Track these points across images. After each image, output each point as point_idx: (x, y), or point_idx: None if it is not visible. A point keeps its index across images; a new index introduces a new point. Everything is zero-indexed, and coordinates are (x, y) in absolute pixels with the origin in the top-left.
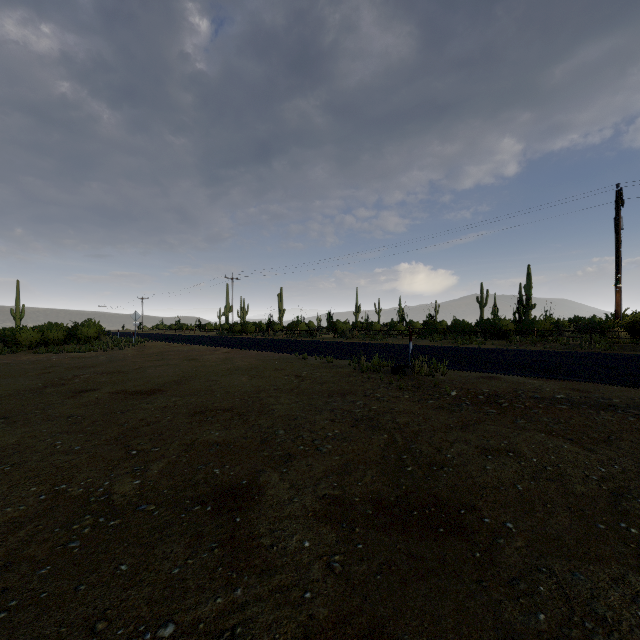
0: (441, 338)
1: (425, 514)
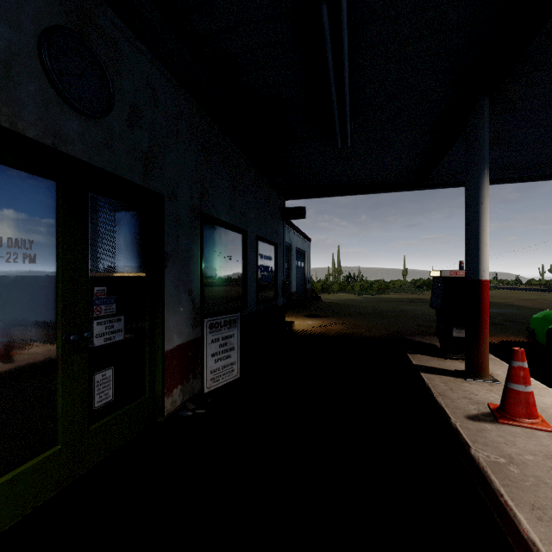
0: None
1: None
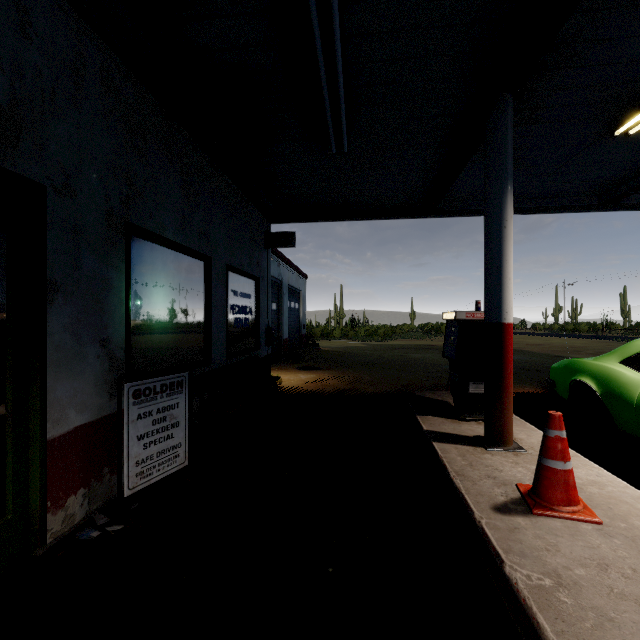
0: None
1: None
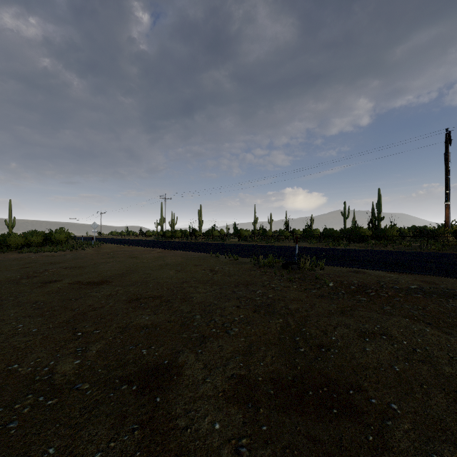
0: (317, 241)
1: (319, 394)
